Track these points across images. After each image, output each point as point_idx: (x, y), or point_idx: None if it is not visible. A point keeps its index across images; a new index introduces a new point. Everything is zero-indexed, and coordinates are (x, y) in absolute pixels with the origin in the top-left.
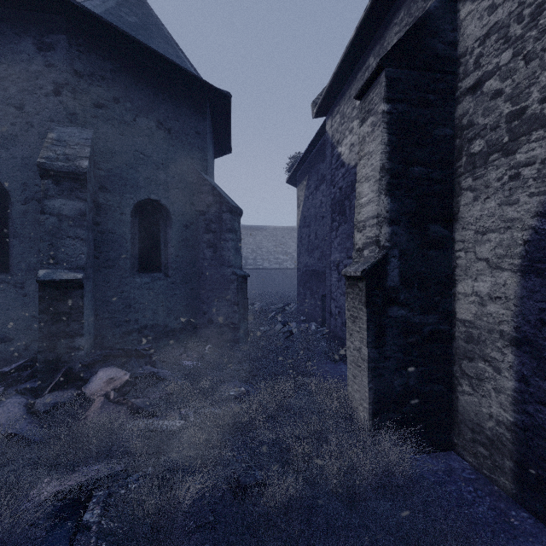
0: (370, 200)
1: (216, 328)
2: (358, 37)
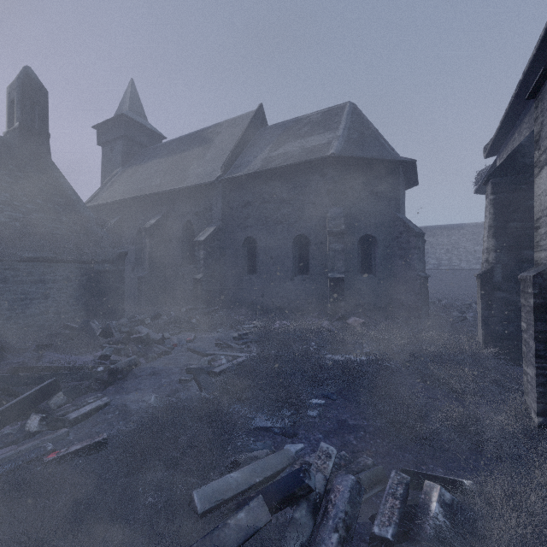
0: (485, 240)
1: (405, 308)
2: (503, 125)
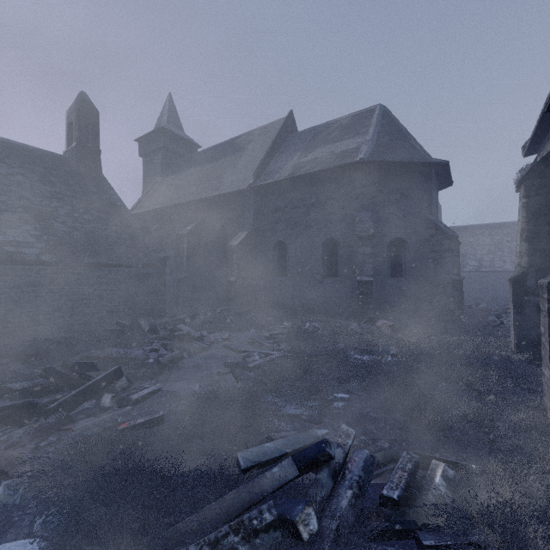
0: (518, 244)
1: (437, 312)
2: (541, 124)
